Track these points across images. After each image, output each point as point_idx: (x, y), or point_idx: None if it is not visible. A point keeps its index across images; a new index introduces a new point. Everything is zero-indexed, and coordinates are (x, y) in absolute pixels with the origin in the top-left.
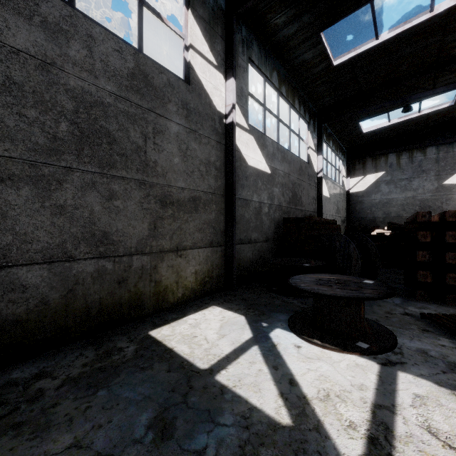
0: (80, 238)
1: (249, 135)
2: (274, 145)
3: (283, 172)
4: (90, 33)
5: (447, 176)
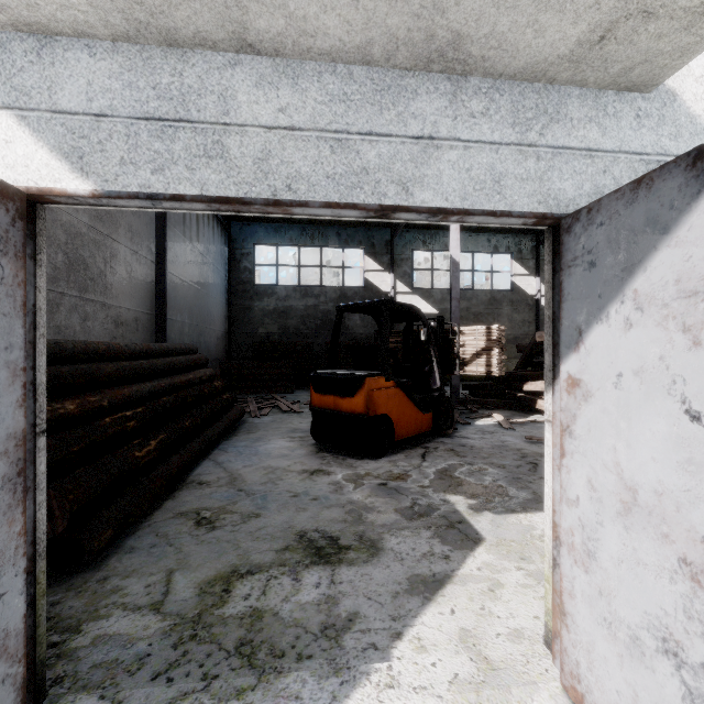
0: None
1: None
2: None
3: None
4: (477, 294)
5: None
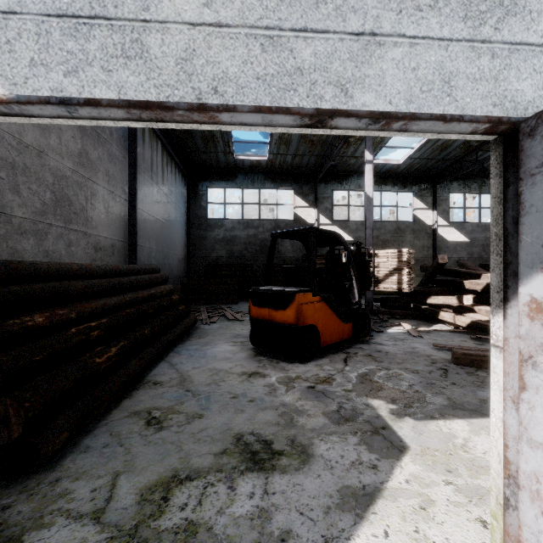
0: None
1: (450, 227)
2: (473, 225)
3: (484, 237)
4: (385, 225)
5: None
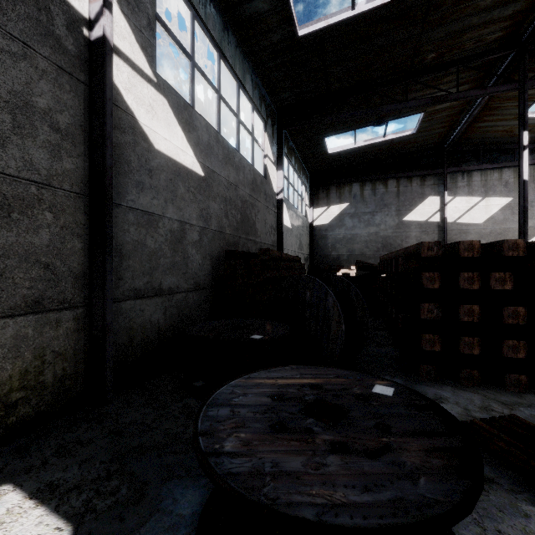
0: None
1: (157, 94)
2: (211, 132)
3: (226, 179)
4: None
5: (406, 212)
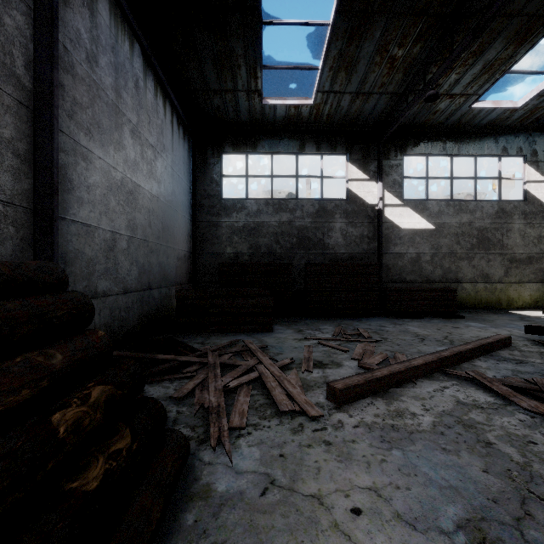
0: (479, 276)
1: None
2: None
3: None
4: (482, 206)
5: None
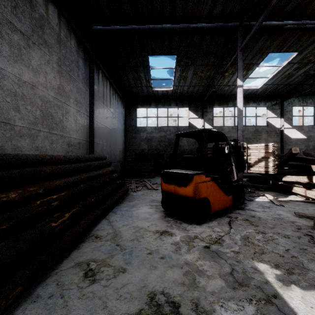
0: None
1: (292, 129)
2: (309, 127)
3: None
4: (248, 128)
5: None
